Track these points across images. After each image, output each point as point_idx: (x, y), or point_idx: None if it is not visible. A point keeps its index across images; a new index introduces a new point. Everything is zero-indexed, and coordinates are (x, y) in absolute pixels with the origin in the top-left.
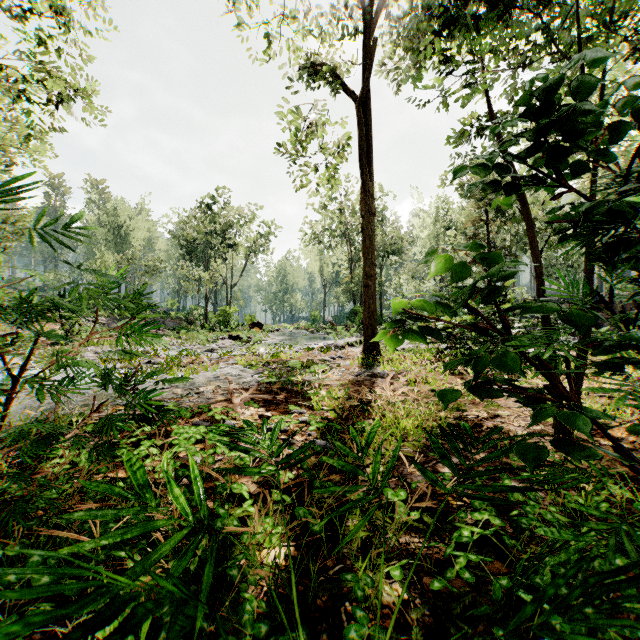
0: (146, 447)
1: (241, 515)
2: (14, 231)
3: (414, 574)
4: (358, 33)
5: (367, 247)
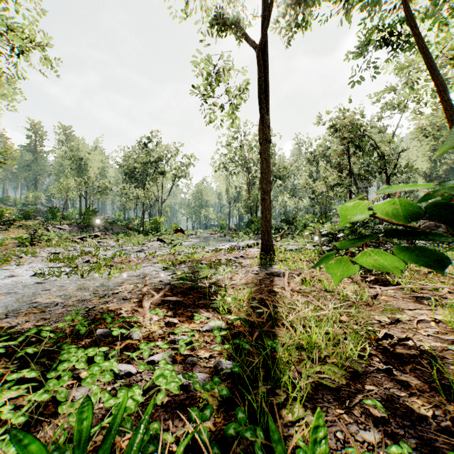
0: (1, 392)
1: None
2: None
3: None
4: None
5: (264, 168)
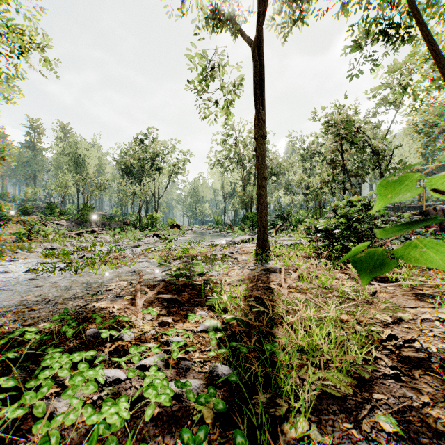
0: None
1: None
2: None
3: None
4: None
5: (259, 164)
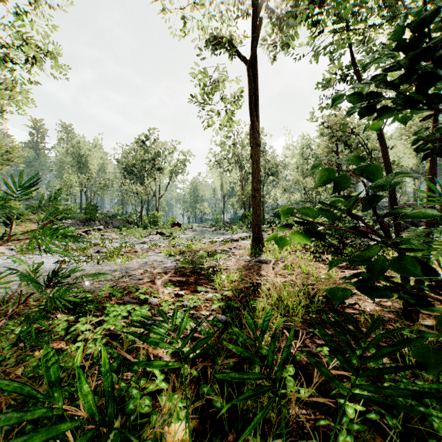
0: (81, 324)
1: (154, 389)
2: (6, 159)
3: None
4: (248, 15)
5: (254, 169)
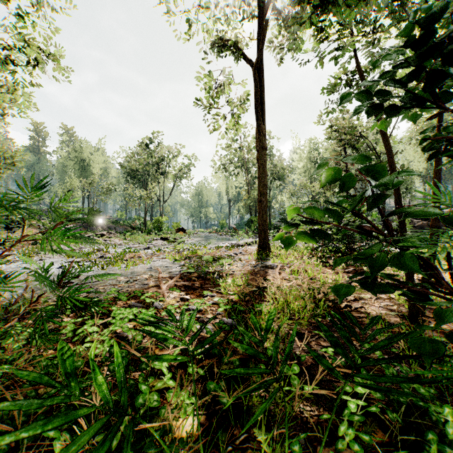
0: (88, 326)
1: (162, 387)
2: (7, 162)
3: (309, 443)
4: (254, 17)
5: (261, 173)
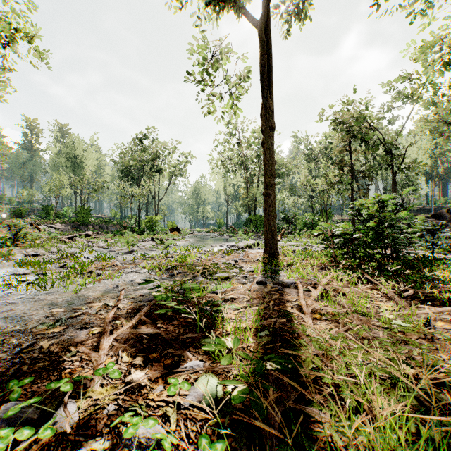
0: None
1: None
2: None
3: None
4: None
5: (267, 159)
